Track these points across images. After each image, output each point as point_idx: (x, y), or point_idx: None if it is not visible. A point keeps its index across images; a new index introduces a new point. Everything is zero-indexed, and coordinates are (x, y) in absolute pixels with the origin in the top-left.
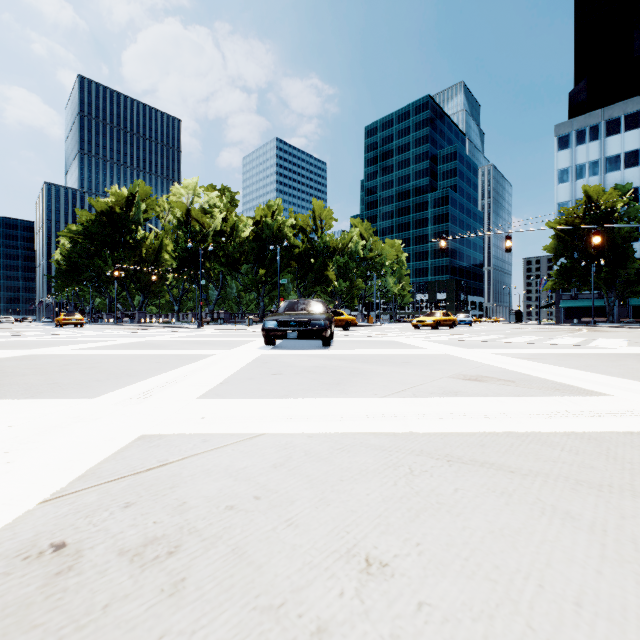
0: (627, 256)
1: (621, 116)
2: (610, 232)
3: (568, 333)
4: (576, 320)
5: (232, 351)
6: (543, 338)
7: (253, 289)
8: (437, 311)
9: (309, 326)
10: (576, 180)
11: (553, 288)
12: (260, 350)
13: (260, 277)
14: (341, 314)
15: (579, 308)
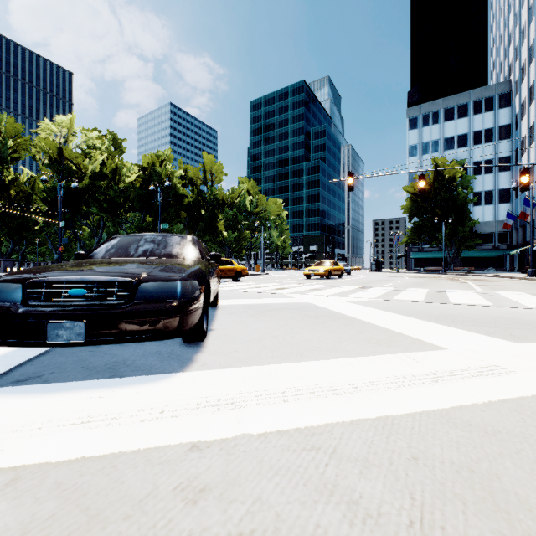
0: (466, 216)
1: (455, 106)
2: (454, 196)
3: (464, 283)
4: (423, 268)
5: None
6: (479, 293)
7: None
8: (327, 260)
9: (132, 299)
10: (422, 155)
11: (407, 242)
12: None
13: (147, 225)
14: (230, 263)
15: (424, 259)
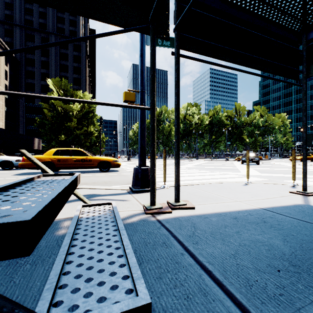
0: None
1: None
2: None
3: None
4: None
5: (236, 165)
6: None
7: (208, 144)
8: None
9: (254, 160)
10: None
11: None
12: (242, 165)
13: (212, 139)
14: None
15: None
